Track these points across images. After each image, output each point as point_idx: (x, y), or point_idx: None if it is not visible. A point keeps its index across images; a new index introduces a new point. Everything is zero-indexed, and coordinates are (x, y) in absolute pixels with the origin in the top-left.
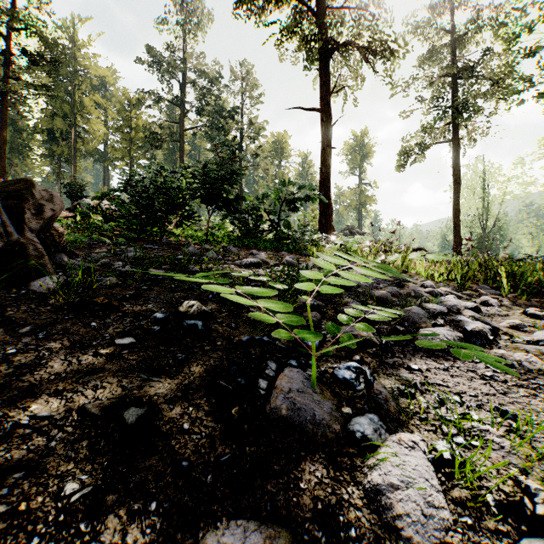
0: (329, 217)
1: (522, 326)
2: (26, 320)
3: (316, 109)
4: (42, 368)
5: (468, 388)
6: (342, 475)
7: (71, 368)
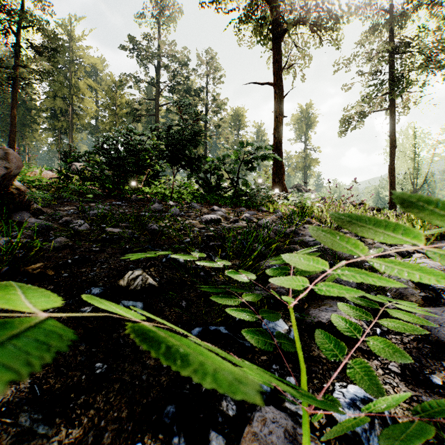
0: (281, 176)
1: None
2: None
3: (270, 82)
4: None
5: None
6: None
7: None
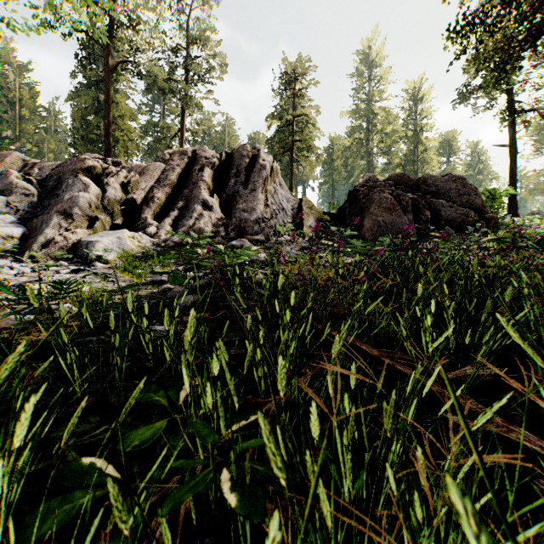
0: (515, 208)
1: None
2: None
3: (505, 145)
4: None
5: None
6: None
7: None
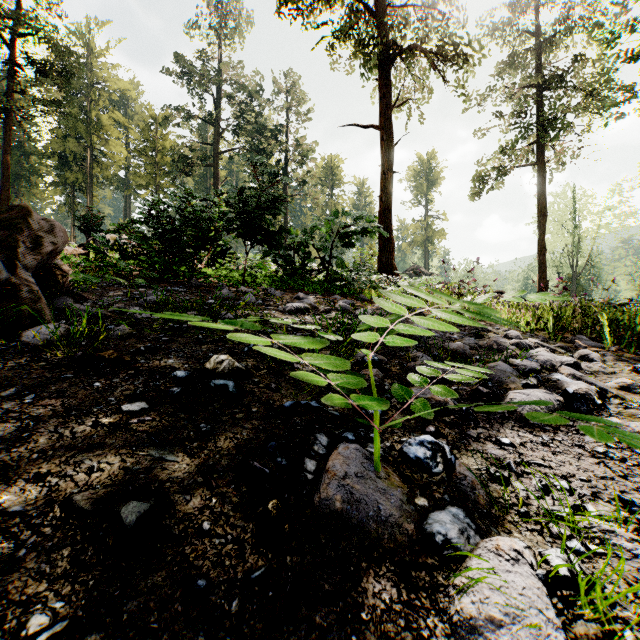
0: (390, 254)
1: (635, 387)
2: (12, 379)
3: (375, 126)
4: (23, 443)
5: (577, 469)
6: (418, 598)
7: (62, 443)
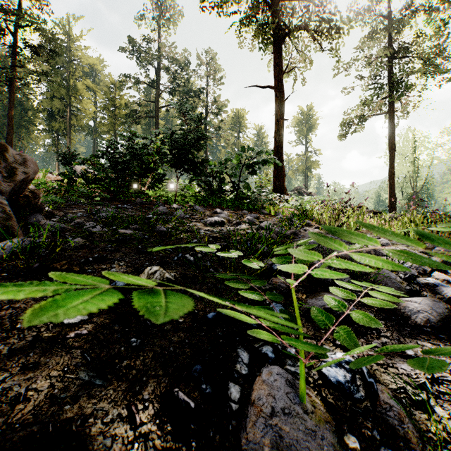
0: (282, 179)
1: None
2: None
3: (271, 86)
4: None
5: None
6: None
7: None
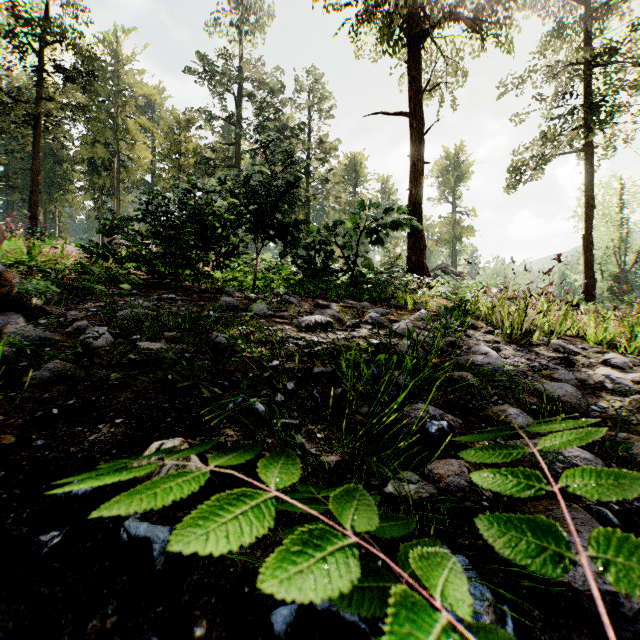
0: (421, 252)
1: None
2: None
3: (404, 112)
4: None
5: None
6: None
7: None
